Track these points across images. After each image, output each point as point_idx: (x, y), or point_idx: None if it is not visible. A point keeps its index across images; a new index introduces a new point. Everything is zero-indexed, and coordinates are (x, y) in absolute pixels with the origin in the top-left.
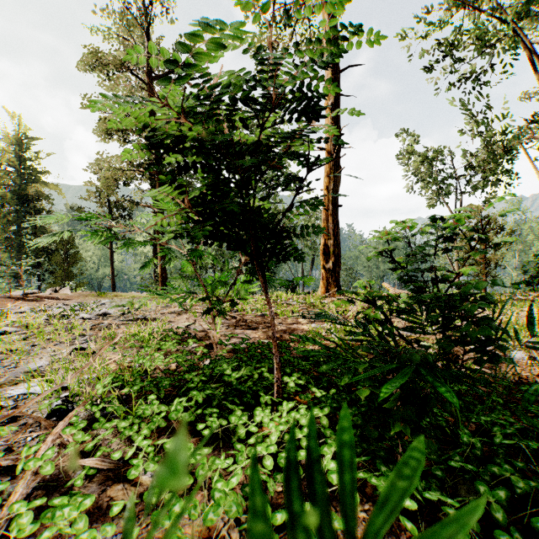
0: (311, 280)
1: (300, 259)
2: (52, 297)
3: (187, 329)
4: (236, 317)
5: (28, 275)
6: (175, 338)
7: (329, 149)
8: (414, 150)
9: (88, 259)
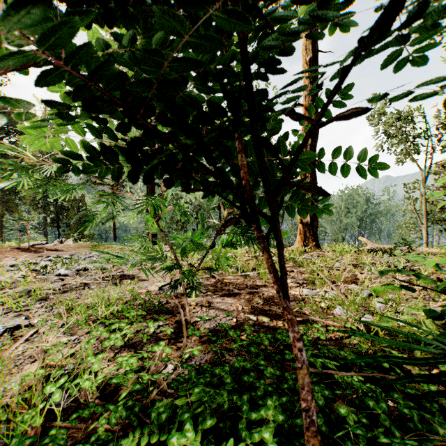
0: (286, 234)
1: (326, 211)
2: (53, 248)
3: (159, 293)
4: (215, 276)
5: (50, 228)
6: (137, 314)
7: (307, 105)
8: (381, 112)
9: (97, 215)
